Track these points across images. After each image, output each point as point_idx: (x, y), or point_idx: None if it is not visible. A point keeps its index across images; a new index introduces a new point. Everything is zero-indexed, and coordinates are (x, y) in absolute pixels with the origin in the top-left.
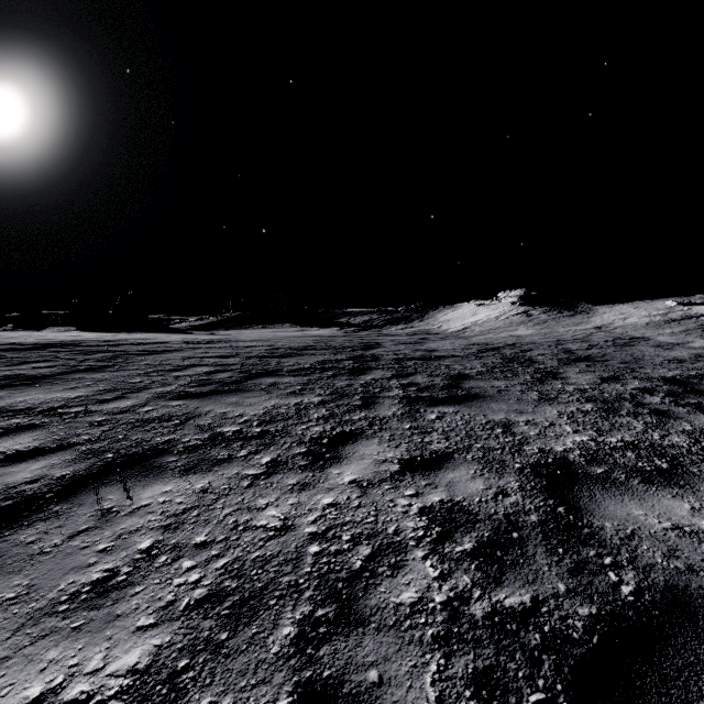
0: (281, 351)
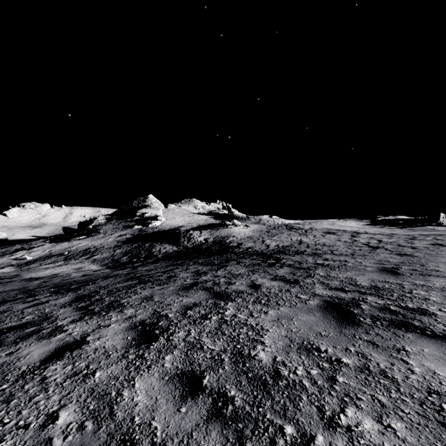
0: (154, 277)
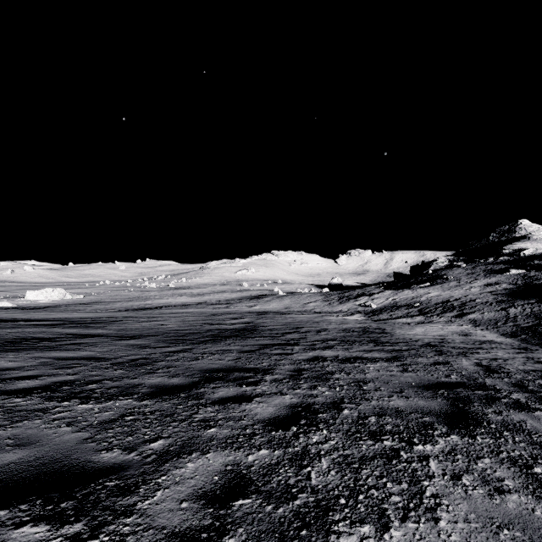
0: None
